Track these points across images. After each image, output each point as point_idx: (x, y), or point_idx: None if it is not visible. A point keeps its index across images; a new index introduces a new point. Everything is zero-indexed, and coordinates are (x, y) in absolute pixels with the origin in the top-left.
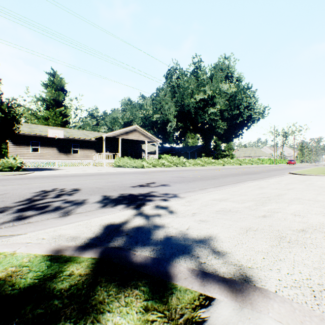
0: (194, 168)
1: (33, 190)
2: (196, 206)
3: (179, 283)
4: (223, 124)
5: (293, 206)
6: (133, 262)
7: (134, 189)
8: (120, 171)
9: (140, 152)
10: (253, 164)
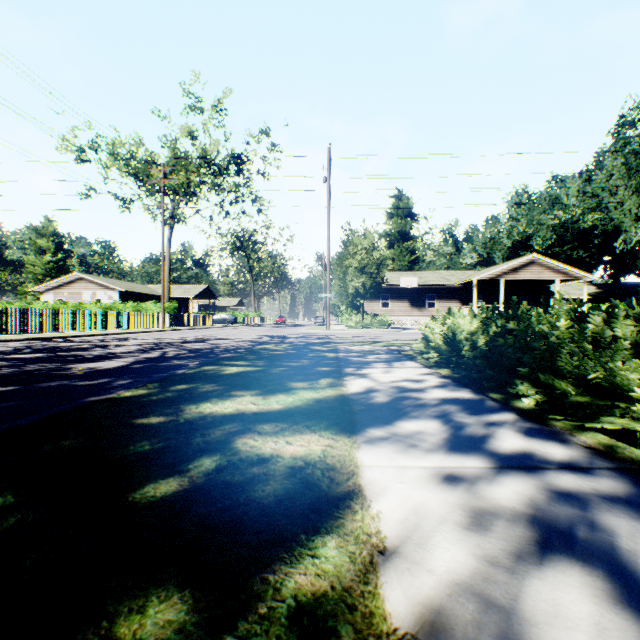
0: None
1: None
2: None
3: None
4: None
5: None
6: None
7: None
8: None
9: (546, 301)
10: None
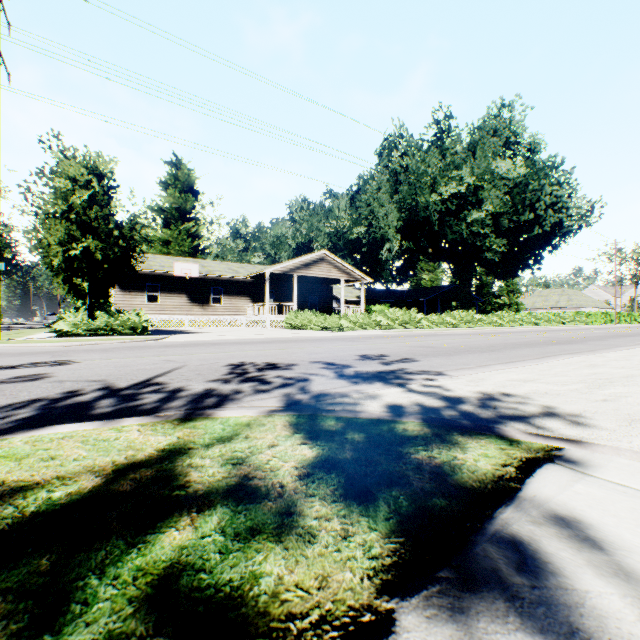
0: (440, 331)
1: (213, 362)
2: (489, 387)
3: (520, 439)
4: (498, 243)
5: None
6: (459, 426)
7: (365, 363)
8: (307, 337)
9: (330, 301)
10: (564, 324)
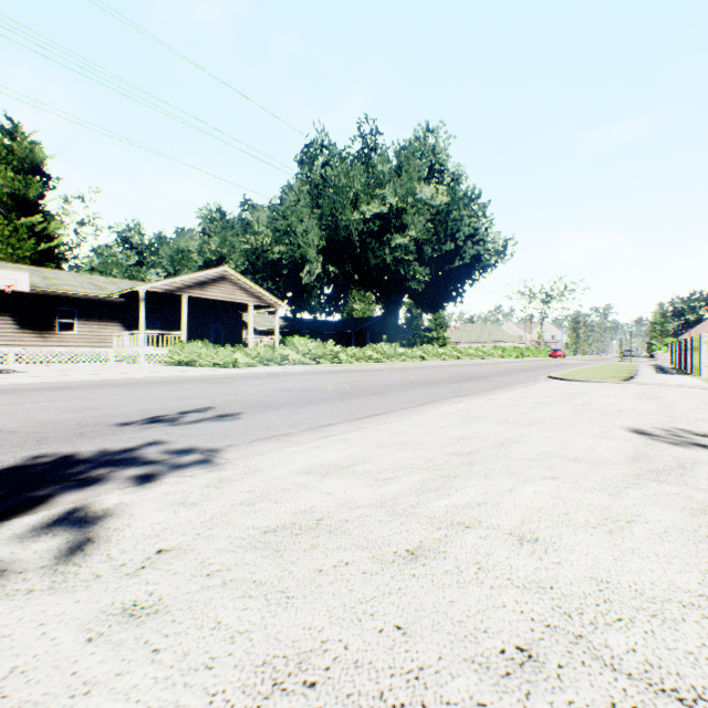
0: (355, 367)
1: None
2: (215, 509)
3: None
4: (422, 272)
5: (528, 493)
6: None
7: (113, 432)
8: (164, 377)
9: (240, 330)
10: (484, 358)
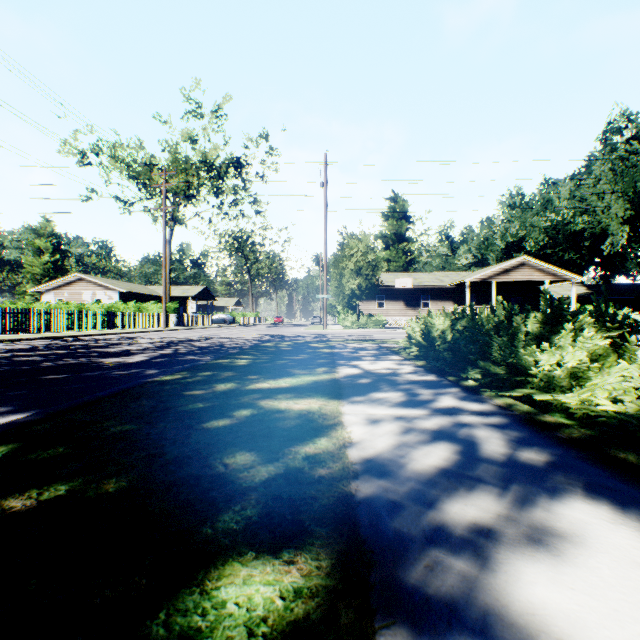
0: None
1: None
2: None
3: None
4: None
5: None
6: None
7: None
8: None
9: (536, 301)
10: None
